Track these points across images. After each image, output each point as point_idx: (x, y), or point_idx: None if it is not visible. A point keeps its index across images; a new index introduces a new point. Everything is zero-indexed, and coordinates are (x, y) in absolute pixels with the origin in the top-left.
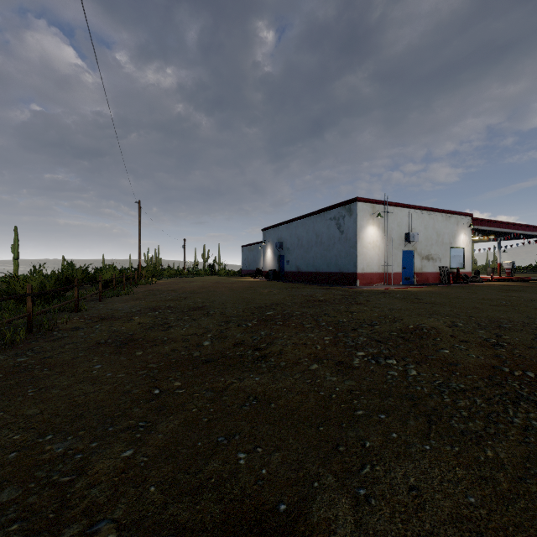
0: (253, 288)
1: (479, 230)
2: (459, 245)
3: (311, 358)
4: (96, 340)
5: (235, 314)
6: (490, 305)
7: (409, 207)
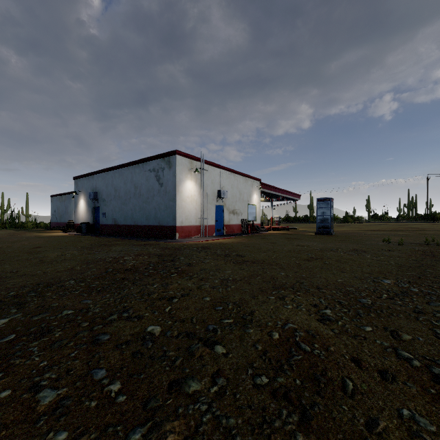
0: (41, 249)
1: (263, 192)
2: (253, 203)
3: None
4: None
5: None
6: (304, 260)
7: (220, 167)
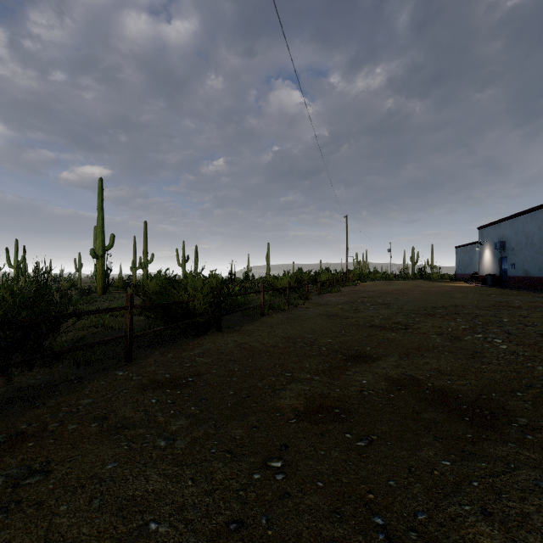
0: (449, 292)
1: None
2: None
3: (437, 333)
4: (318, 313)
5: (409, 309)
6: None
7: None
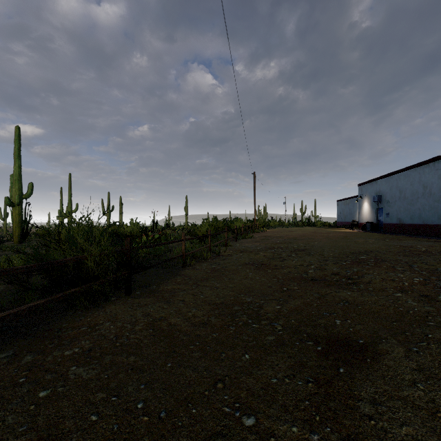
0: (348, 237)
1: None
2: None
3: (396, 289)
4: (243, 262)
5: (331, 255)
6: None
7: None
